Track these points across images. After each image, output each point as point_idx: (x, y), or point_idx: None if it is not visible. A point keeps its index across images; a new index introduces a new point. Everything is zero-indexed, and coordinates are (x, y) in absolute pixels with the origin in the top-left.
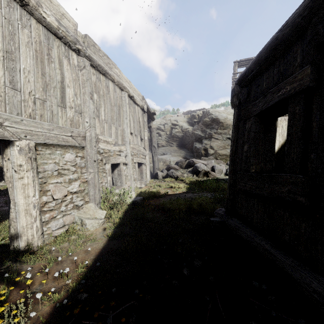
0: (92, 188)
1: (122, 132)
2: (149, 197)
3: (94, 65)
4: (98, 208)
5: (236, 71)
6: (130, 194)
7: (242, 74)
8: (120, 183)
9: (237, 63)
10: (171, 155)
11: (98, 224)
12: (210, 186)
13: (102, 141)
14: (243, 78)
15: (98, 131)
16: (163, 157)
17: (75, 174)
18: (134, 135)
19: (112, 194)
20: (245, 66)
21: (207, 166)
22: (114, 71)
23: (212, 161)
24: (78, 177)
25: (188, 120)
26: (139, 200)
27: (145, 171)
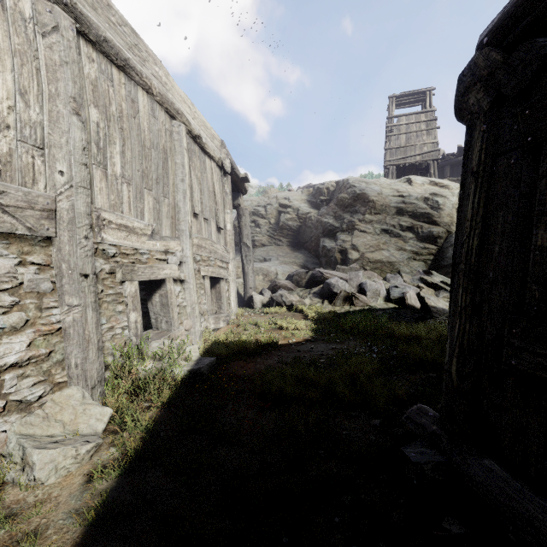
0: (78, 346)
1: (173, 211)
2: (231, 354)
3: (91, 36)
4: (97, 396)
5: (392, 113)
6: (188, 351)
7: (514, 2)
8: (167, 323)
9: (394, 98)
10: (279, 262)
11: (75, 459)
12: (362, 325)
13: (112, 226)
14: (521, 10)
15: (102, 202)
16: (264, 266)
17: (12, 315)
18: (202, 219)
19: (142, 354)
20: (407, 105)
21: (350, 283)
22: (152, 70)
23: (359, 273)
24: (27, 321)
25: (309, 197)
26: (207, 366)
27: (226, 295)
